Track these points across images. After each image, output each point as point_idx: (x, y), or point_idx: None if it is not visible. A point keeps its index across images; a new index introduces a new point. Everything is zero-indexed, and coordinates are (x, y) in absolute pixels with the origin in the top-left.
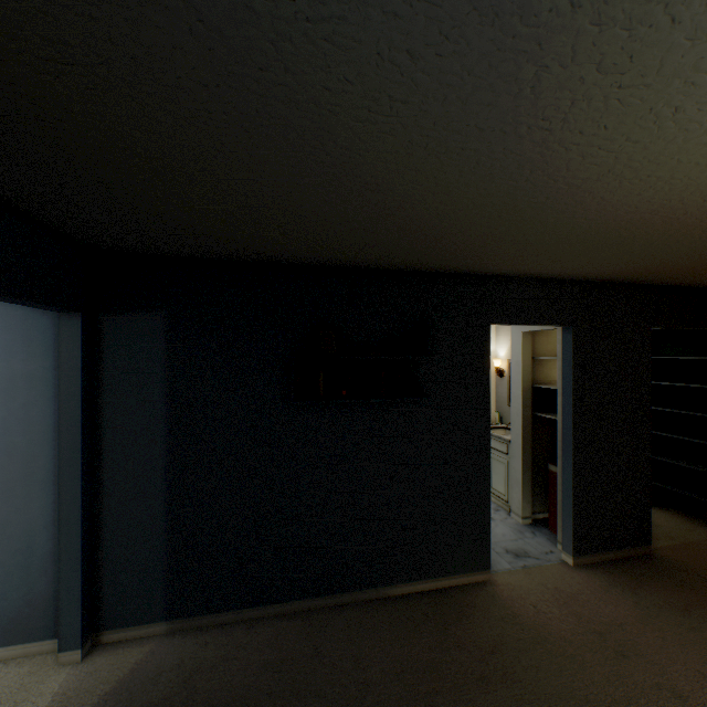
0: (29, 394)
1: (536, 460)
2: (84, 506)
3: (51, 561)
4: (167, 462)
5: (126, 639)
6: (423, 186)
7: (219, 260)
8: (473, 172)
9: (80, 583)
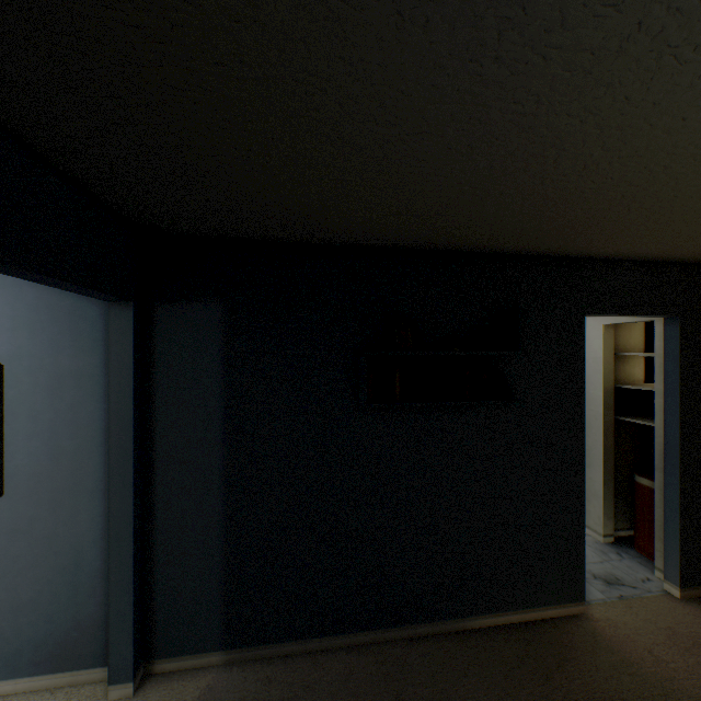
0: (77, 394)
1: (616, 470)
2: (136, 520)
3: (100, 580)
4: (223, 471)
5: (179, 669)
6: (599, 116)
7: (280, 242)
8: (690, 86)
9: (131, 608)
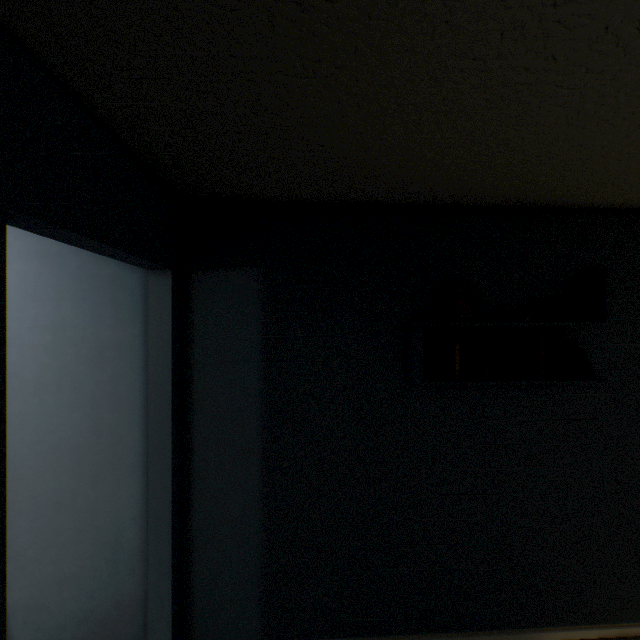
0: (117, 365)
1: None
2: (174, 500)
3: (139, 558)
4: (262, 450)
5: None
6: None
7: (321, 203)
8: None
9: (169, 593)
